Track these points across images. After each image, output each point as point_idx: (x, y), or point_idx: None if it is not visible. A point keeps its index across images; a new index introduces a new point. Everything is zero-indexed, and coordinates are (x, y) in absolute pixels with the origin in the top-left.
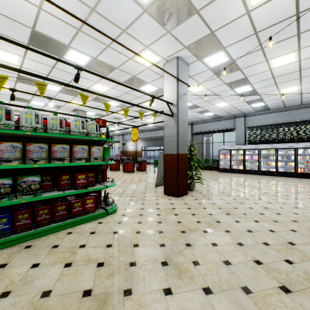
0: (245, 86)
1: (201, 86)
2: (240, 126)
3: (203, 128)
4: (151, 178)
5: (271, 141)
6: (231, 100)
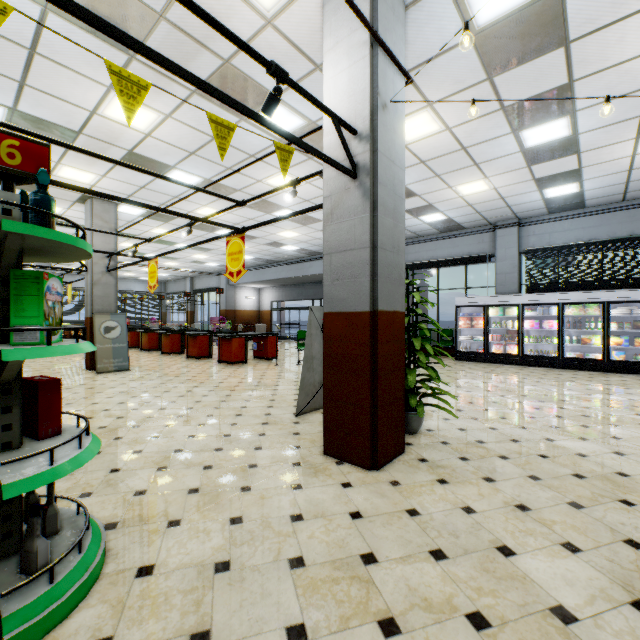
0: (556, 121)
1: (432, 117)
2: (507, 249)
3: (415, 254)
4: (288, 383)
5: (588, 285)
6: (501, 173)
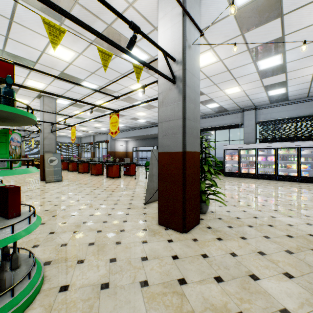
0: (275, 56)
1: (213, 54)
2: (249, 121)
3: (204, 124)
4: (141, 188)
5: (290, 139)
6: (247, 83)
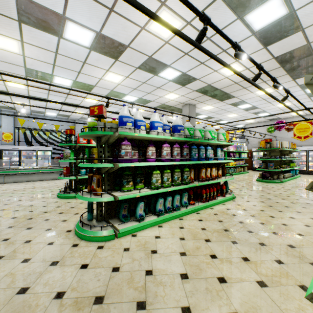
0: None
1: None
2: None
3: None
4: None
5: None
6: None
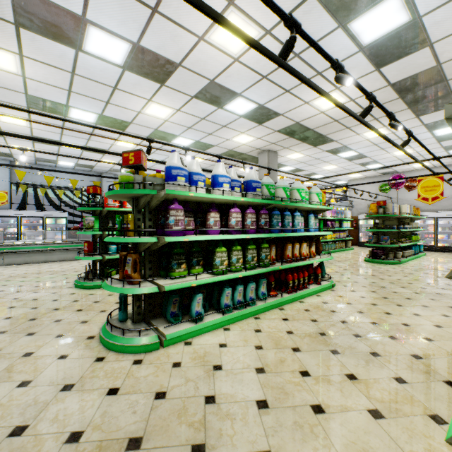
0: None
1: None
2: None
3: None
4: None
5: None
6: None
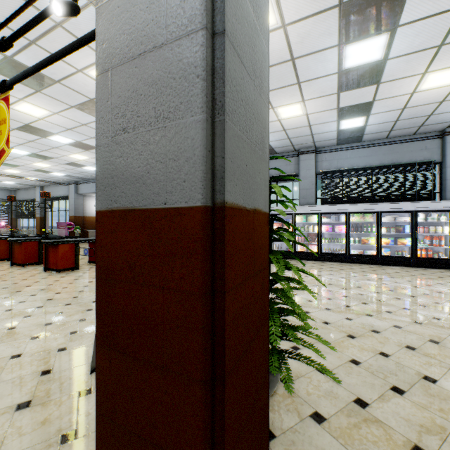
0: (377, 37)
1: (271, 1)
2: (307, 170)
3: None
4: None
5: (364, 199)
6: (315, 98)
